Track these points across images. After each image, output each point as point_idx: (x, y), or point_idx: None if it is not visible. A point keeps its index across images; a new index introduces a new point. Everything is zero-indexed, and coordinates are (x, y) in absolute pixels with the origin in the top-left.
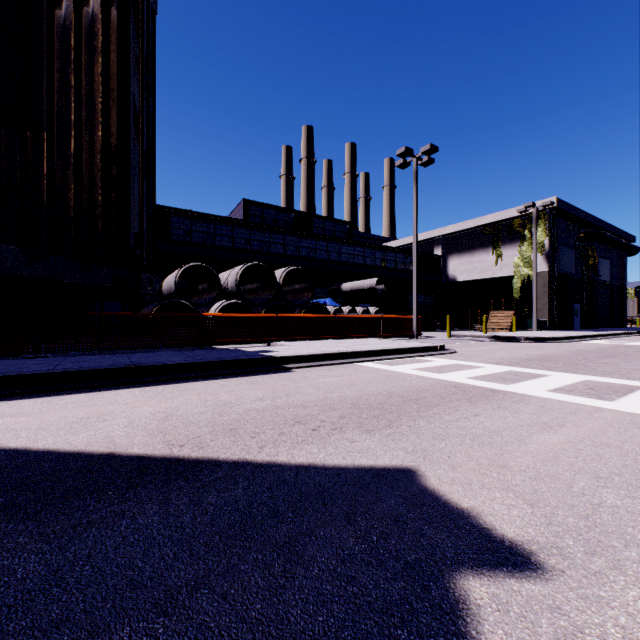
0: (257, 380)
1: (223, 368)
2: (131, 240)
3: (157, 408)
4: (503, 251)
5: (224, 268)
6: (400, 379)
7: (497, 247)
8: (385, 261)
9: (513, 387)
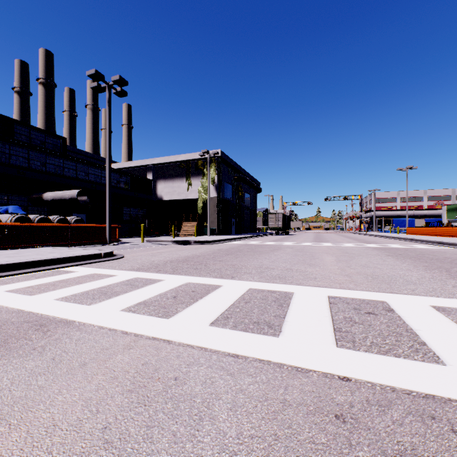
0: None
1: None
2: None
3: None
4: (192, 181)
5: None
6: None
7: (189, 178)
8: (100, 177)
9: (90, 309)
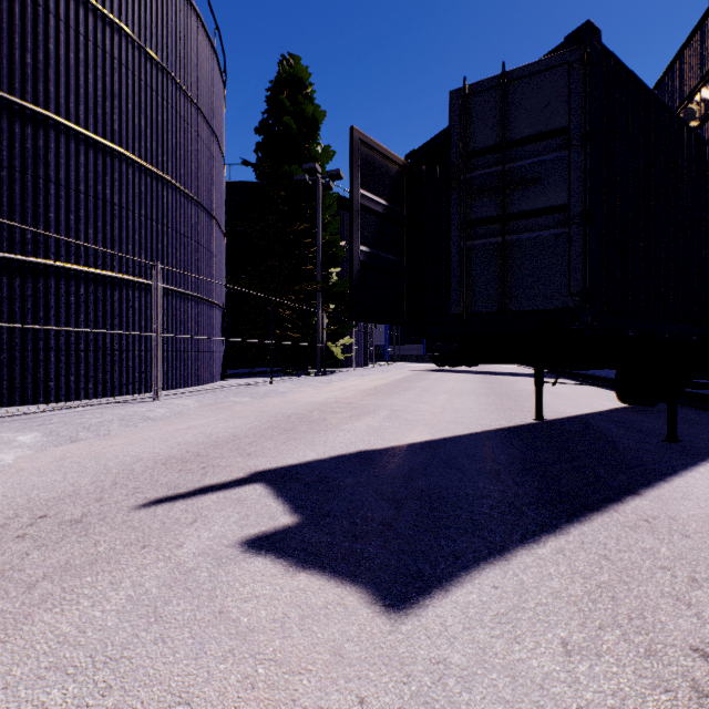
0: None
1: None
2: (453, 311)
3: None
4: None
5: None
6: None
7: None
8: None
9: None
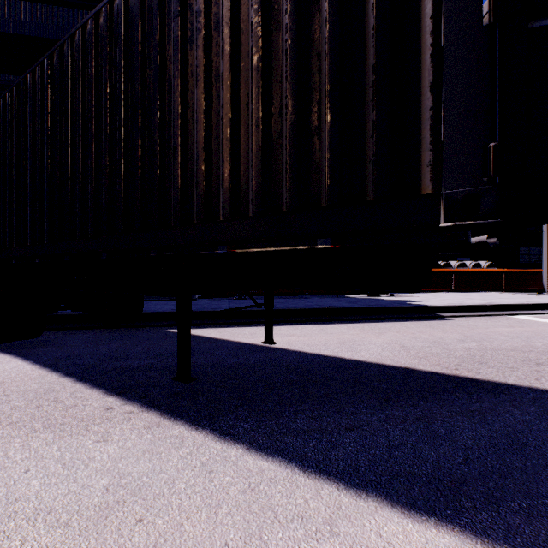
0: (430, 325)
1: (387, 313)
2: None
3: (383, 340)
4: None
5: None
6: None
7: None
8: None
9: None
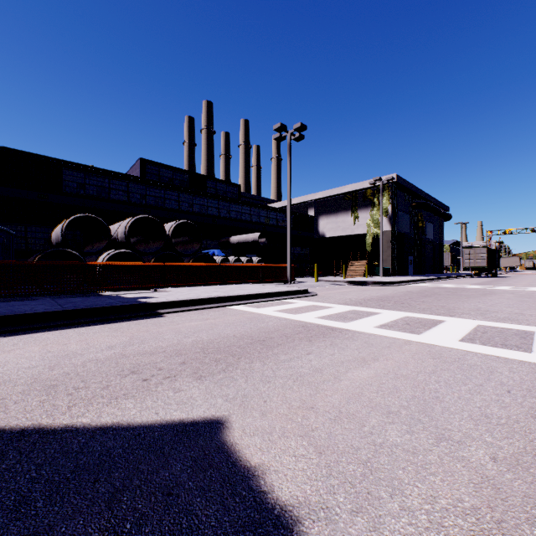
0: (122, 327)
1: (91, 315)
2: None
3: None
4: (359, 214)
5: (119, 220)
6: (259, 321)
7: (355, 211)
8: (268, 219)
9: (349, 325)
